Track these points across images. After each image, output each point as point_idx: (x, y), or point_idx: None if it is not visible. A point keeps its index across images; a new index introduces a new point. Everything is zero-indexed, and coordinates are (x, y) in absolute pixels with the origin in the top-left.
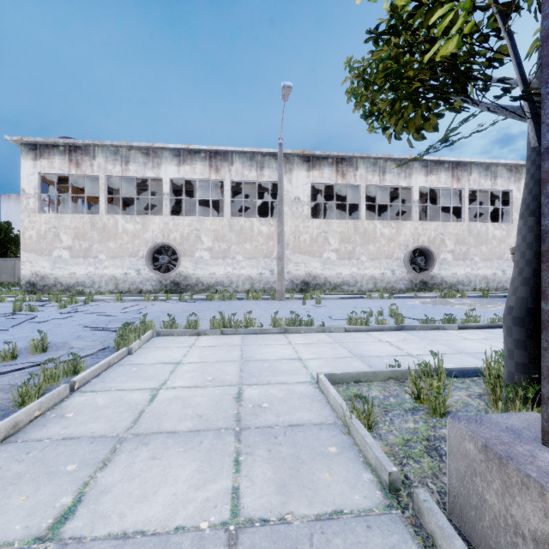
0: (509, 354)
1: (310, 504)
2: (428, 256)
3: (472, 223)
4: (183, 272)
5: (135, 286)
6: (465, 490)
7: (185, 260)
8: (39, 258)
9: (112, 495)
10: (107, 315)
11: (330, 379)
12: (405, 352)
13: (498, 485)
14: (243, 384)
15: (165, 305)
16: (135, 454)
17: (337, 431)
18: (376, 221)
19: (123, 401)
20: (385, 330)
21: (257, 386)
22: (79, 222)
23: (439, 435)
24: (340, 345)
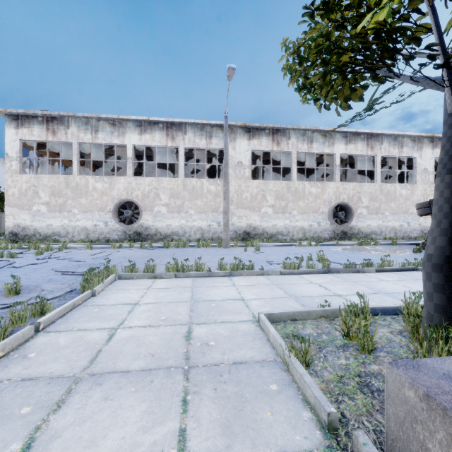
0: (428, 297)
1: (254, 447)
2: (347, 210)
3: (383, 184)
4: (144, 224)
5: (104, 236)
6: (404, 435)
7: (146, 214)
8: (21, 212)
9: (62, 440)
10: (77, 260)
11: (269, 318)
12: (332, 292)
13: (442, 437)
14: (192, 323)
15: (128, 252)
16: (88, 394)
17: (277, 369)
18: (305, 182)
19: (82, 341)
20: (314, 273)
21: (205, 325)
22: (55, 181)
23: (369, 371)
24: (277, 286)
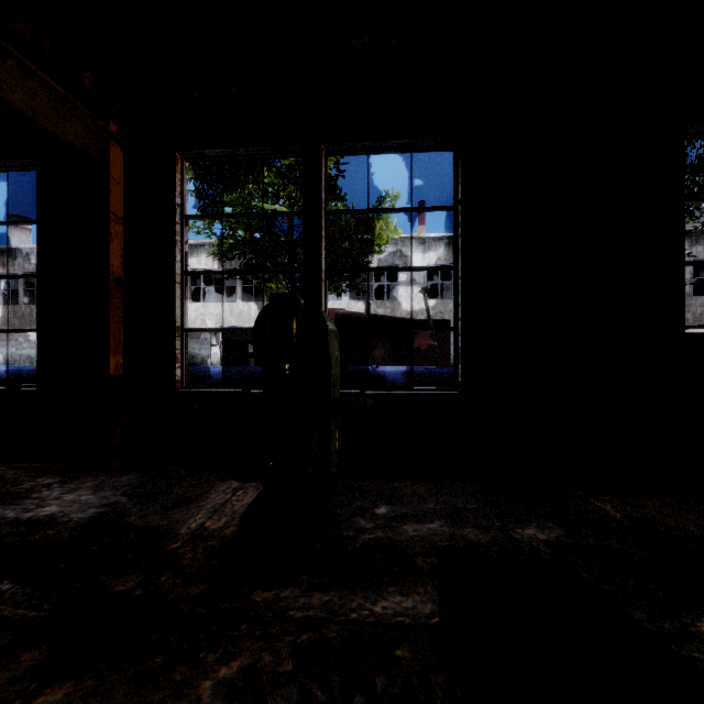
0: None
1: None
2: None
3: (352, 301)
4: None
5: None
6: None
7: None
8: None
9: None
10: None
11: None
12: None
13: None
14: None
15: None
16: None
17: None
18: (251, 303)
19: None
20: None
21: None
22: (5, 312)
23: None
24: None
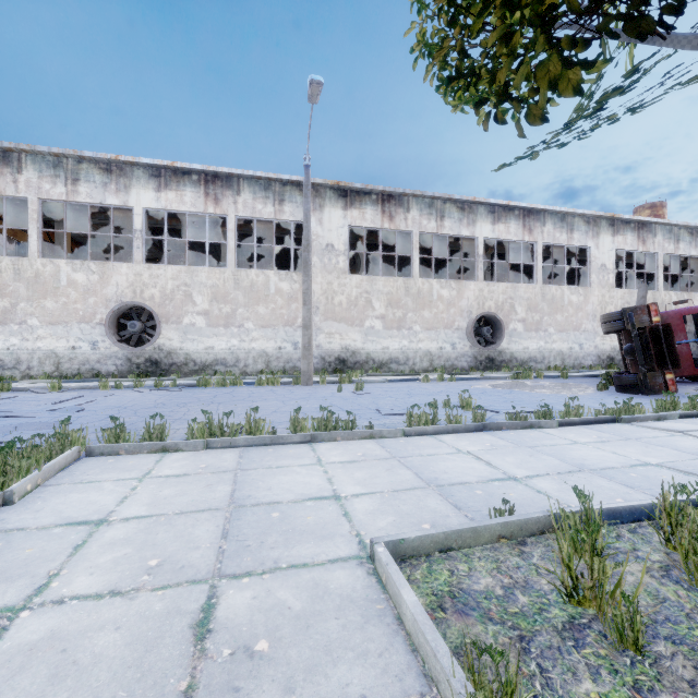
0: None
1: None
2: (495, 325)
3: (546, 285)
4: (164, 345)
5: (89, 367)
6: None
7: (168, 328)
8: None
9: None
10: (18, 416)
11: (396, 551)
12: (502, 471)
13: None
14: (221, 576)
15: (130, 396)
16: None
17: None
18: (432, 280)
19: None
20: (461, 432)
21: (251, 579)
22: None
23: None
24: (399, 462)
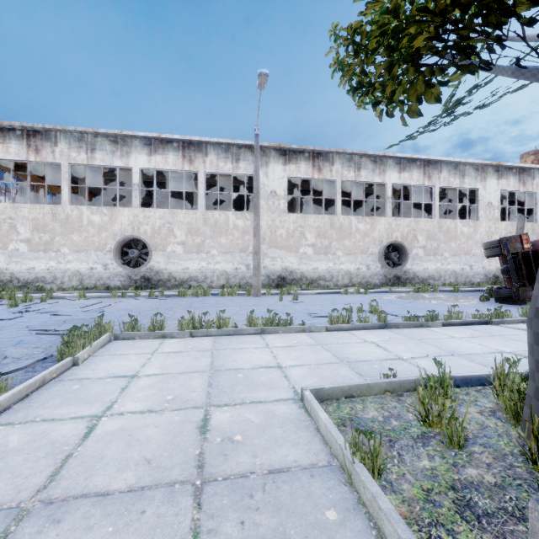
0: (538, 367)
1: None
2: (401, 251)
3: (442, 220)
4: (154, 267)
5: (102, 282)
6: None
7: (157, 254)
8: None
9: None
10: (63, 314)
11: (317, 395)
12: (394, 354)
13: None
14: (210, 405)
15: (133, 303)
16: None
17: (334, 480)
18: (351, 217)
19: (45, 440)
20: (368, 329)
21: (229, 407)
22: (38, 213)
23: (465, 479)
24: (322, 347)
